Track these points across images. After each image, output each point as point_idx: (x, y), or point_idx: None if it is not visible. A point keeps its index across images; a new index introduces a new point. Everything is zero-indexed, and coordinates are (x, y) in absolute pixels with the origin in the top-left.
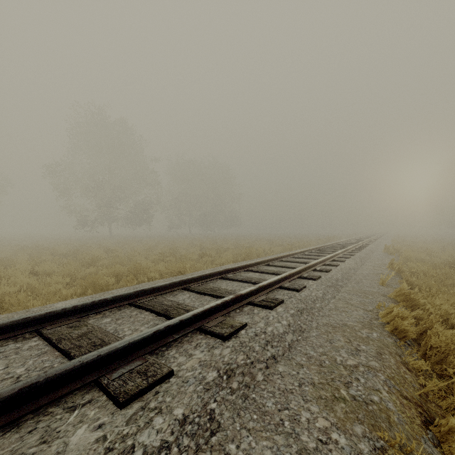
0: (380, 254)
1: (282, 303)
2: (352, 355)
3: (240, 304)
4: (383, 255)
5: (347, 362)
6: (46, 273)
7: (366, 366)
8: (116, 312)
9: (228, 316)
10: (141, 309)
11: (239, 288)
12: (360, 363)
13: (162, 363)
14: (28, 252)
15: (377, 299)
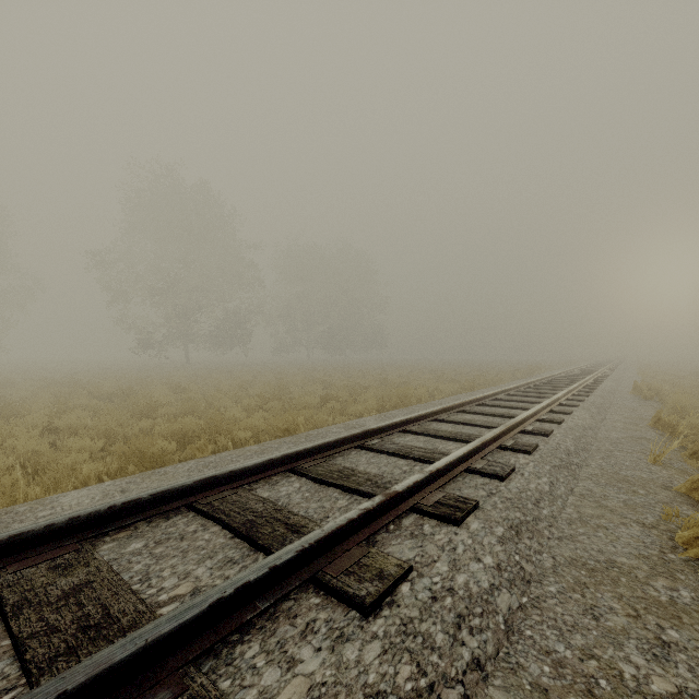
0: (628, 399)
1: (476, 508)
2: (655, 660)
3: (396, 513)
4: (633, 400)
5: (650, 684)
6: (71, 429)
7: None
8: (159, 524)
9: (372, 542)
10: (205, 518)
11: (391, 469)
12: (684, 690)
13: None
14: (55, 390)
15: (656, 497)
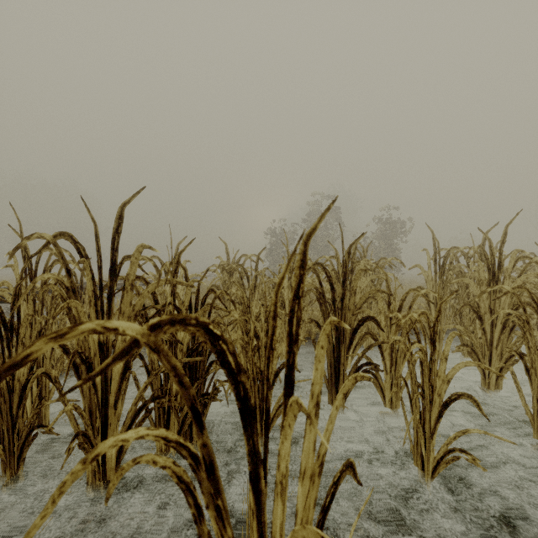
0: None
1: None
2: None
3: None
4: None
5: None
6: None
7: None
8: None
9: None
10: None
11: None
12: None
13: None
14: None
15: None
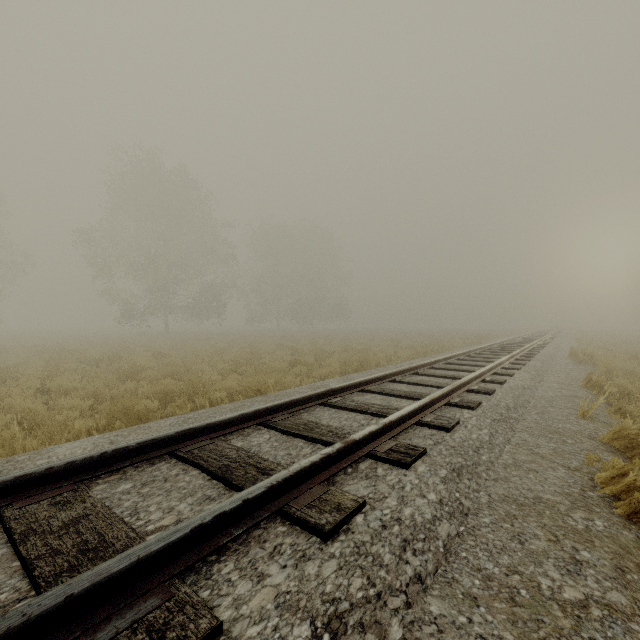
0: (564, 363)
1: (424, 454)
2: (569, 574)
3: (353, 458)
4: (569, 364)
5: (563, 593)
6: (62, 390)
7: (604, 605)
8: (145, 469)
9: (332, 482)
10: (186, 464)
11: (351, 423)
12: (591, 597)
13: (201, 604)
14: (45, 356)
15: (582, 446)
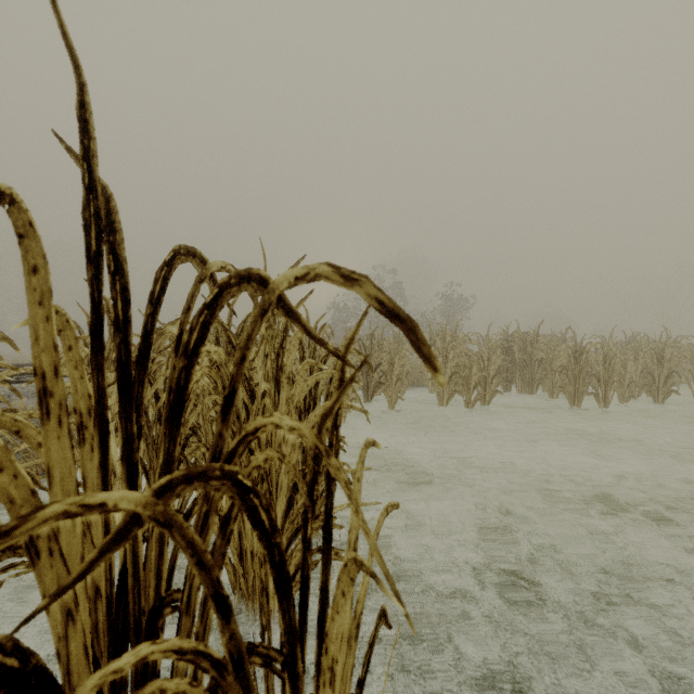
0: None
1: None
2: None
3: None
4: None
5: None
6: None
7: None
8: None
9: None
10: None
11: None
12: None
13: None
14: None
15: None
